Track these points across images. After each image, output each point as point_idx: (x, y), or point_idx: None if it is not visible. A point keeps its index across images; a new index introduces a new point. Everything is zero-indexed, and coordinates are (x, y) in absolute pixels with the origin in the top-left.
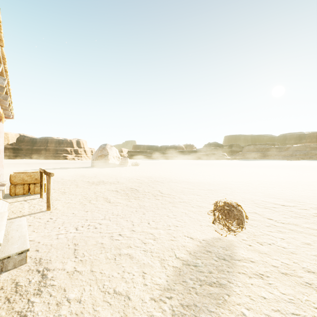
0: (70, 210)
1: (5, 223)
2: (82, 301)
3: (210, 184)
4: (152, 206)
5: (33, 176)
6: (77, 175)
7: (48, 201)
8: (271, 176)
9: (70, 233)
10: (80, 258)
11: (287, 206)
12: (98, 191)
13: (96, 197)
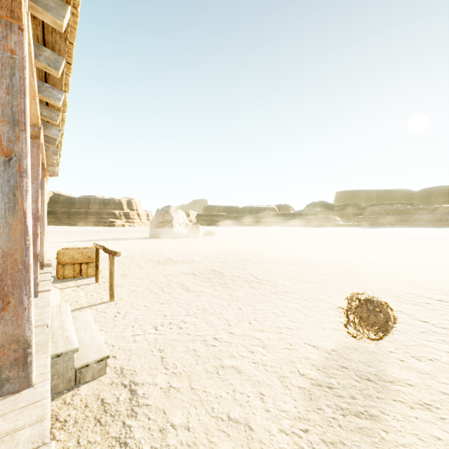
0: (139, 301)
1: (72, 320)
2: (191, 428)
3: (324, 266)
4: (248, 297)
5: (85, 253)
6: (134, 250)
7: (112, 288)
8: (412, 254)
9: (149, 333)
10: (172, 369)
11: (447, 301)
12: (169, 275)
13: (169, 283)
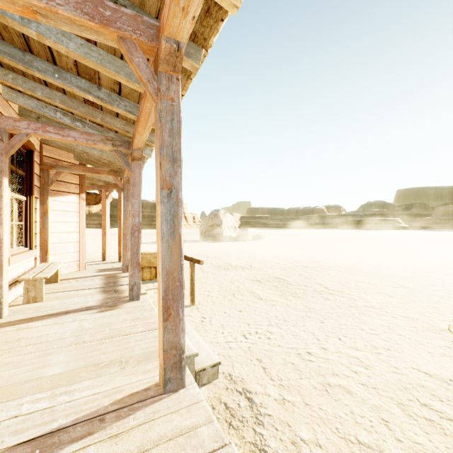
0: (217, 307)
1: None
2: (322, 446)
3: (400, 277)
4: (326, 310)
5: None
6: (191, 253)
7: (193, 294)
8: None
9: (240, 341)
10: (279, 381)
11: None
12: (235, 281)
13: (238, 290)
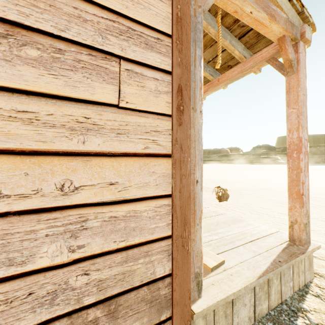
0: None
1: None
2: None
3: (266, 186)
4: None
5: None
6: None
7: None
8: None
9: None
10: None
11: None
12: None
13: None
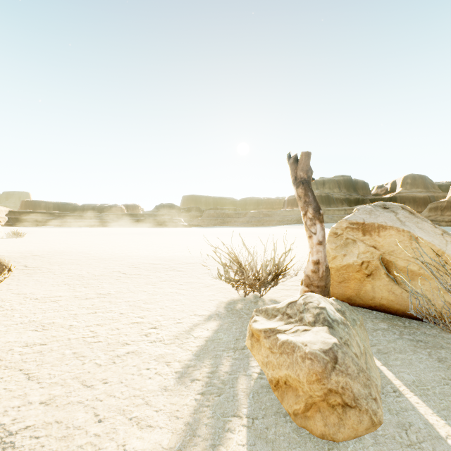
0: None
1: None
2: None
3: (112, 254)
4: None
5: None
6: None
7: None
8: (195, 243)
9: None
10: None
11: (158, 264)
12: None
13: None
